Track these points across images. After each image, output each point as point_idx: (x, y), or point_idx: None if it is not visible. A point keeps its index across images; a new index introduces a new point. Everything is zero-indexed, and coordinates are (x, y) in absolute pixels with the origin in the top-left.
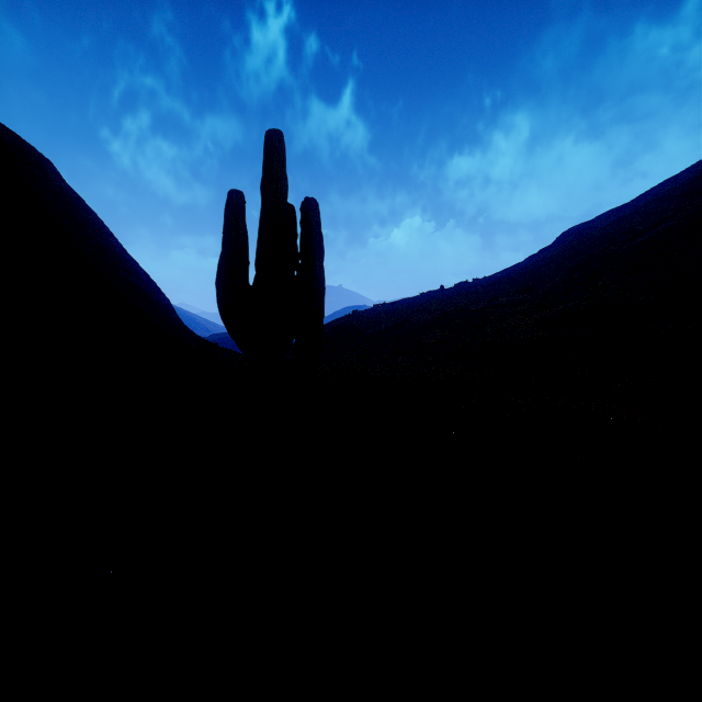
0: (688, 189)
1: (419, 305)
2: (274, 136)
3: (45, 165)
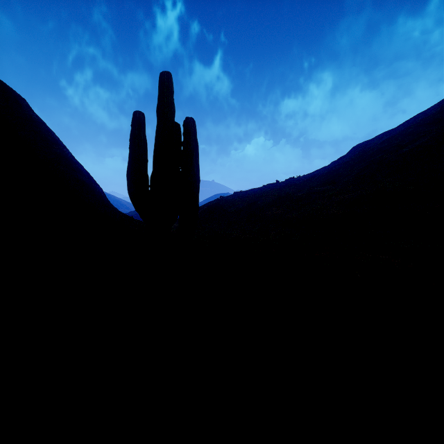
0: (433, 119)
1: (263, 192)
2: (165, 76)
3: (20, 100)
